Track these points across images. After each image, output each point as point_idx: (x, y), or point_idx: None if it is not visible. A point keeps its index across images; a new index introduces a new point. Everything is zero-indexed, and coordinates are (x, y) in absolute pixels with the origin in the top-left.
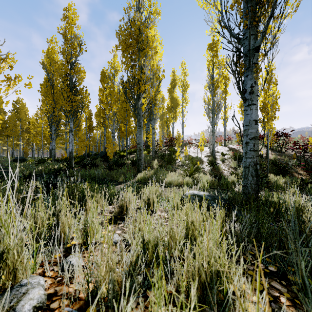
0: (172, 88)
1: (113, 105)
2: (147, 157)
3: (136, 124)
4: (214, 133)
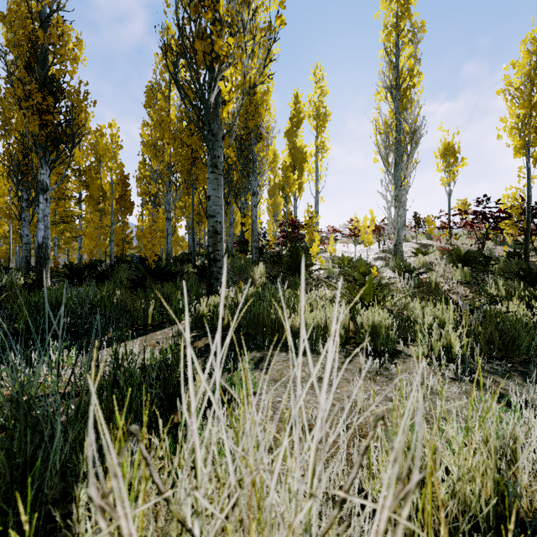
0: (294, 129)
1: (166, 148)
2: (241, 260)
3: (207, 164)
4: (400, 202)
